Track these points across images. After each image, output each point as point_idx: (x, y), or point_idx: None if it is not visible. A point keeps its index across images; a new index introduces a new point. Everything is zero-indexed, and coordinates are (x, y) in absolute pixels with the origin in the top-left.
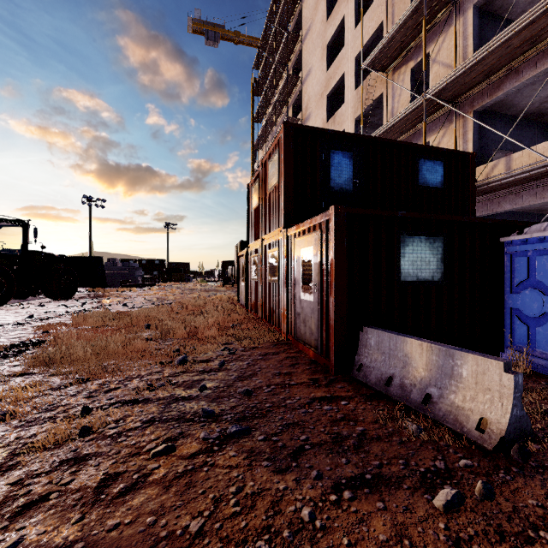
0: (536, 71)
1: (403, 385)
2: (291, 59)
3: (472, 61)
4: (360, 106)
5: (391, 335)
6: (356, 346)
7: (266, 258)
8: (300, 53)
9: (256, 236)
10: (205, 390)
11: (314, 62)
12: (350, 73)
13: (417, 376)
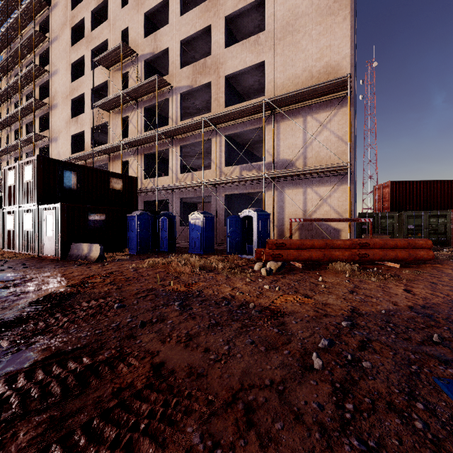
0: (161, 149)
1: (81, 256)
2: (38, 48)
3: (137, 137)
4: (95, 122)
5: (80, 244)
6: (70, 250)
7: (23, 217)
8: (48, 49)
9: (13, 203)
10: (4, 266)
11: (61, 68)
12: (89, 96)
13: (85, 253)
